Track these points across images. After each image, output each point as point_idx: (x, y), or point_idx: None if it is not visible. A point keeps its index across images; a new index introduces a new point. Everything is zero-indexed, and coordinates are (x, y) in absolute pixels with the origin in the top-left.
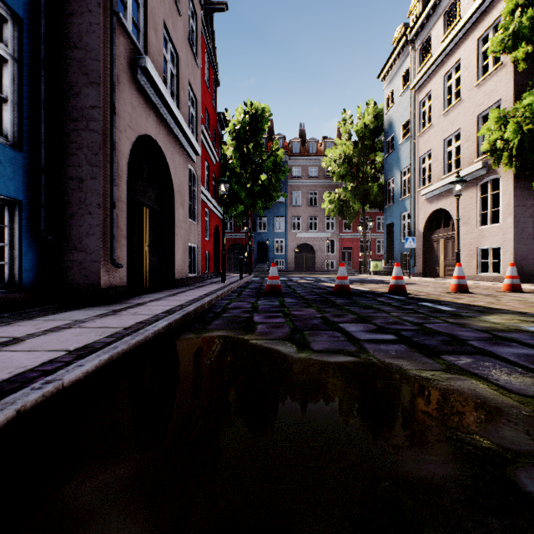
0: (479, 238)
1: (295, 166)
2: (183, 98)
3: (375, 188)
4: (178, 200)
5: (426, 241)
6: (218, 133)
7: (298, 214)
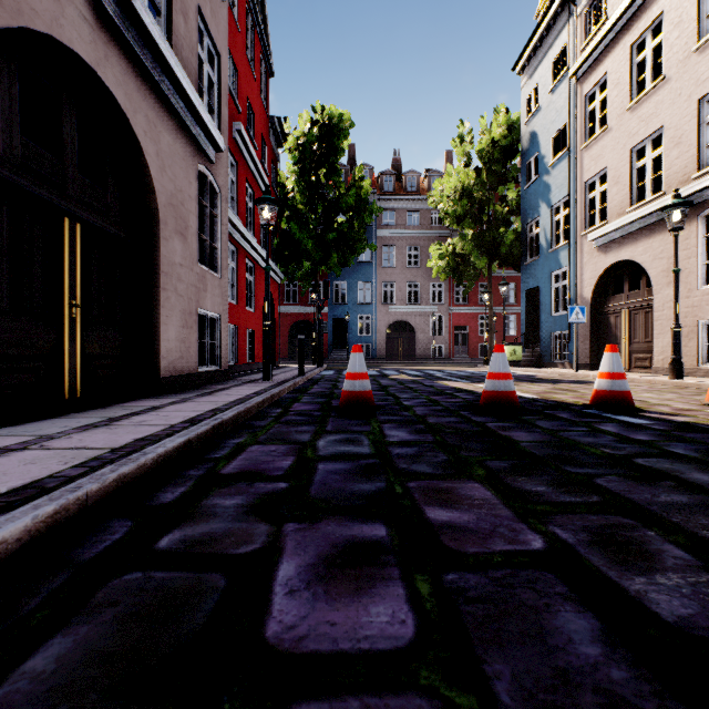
0: (702, 305)
1: (387, 210)
2: (183, 29)
3: (509, 234)
4: (168, 222)
5: (596, 314)
6: (271, 148)
7: (391, 278)
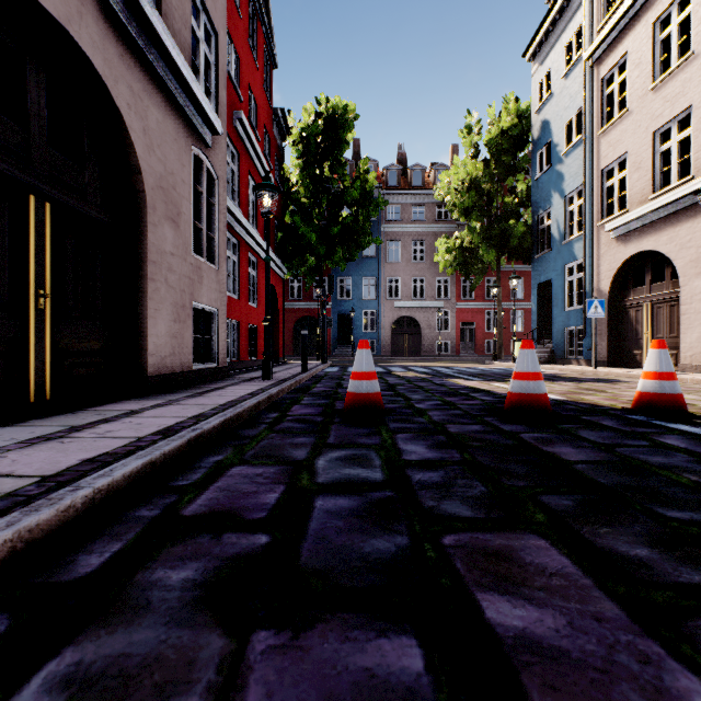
0: None
1: (392, 204)
2: None
3: (520, 226)
4: (157, 207)
5: (614, 308)
6: (274, 141)
7: (396, 273)
